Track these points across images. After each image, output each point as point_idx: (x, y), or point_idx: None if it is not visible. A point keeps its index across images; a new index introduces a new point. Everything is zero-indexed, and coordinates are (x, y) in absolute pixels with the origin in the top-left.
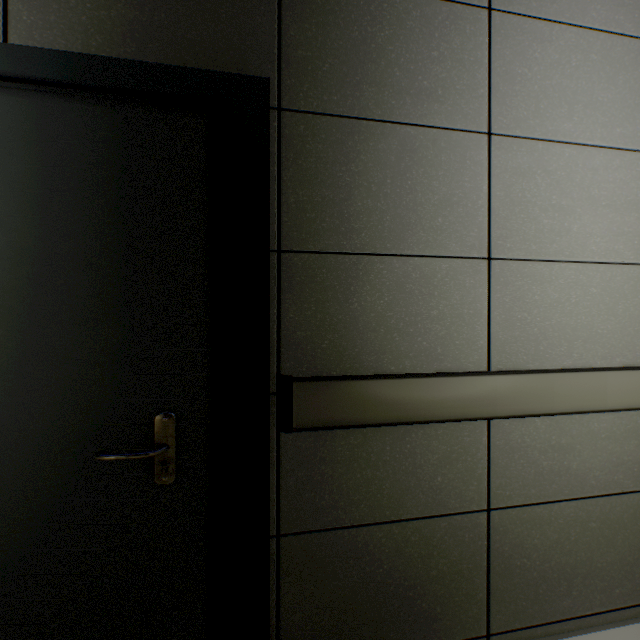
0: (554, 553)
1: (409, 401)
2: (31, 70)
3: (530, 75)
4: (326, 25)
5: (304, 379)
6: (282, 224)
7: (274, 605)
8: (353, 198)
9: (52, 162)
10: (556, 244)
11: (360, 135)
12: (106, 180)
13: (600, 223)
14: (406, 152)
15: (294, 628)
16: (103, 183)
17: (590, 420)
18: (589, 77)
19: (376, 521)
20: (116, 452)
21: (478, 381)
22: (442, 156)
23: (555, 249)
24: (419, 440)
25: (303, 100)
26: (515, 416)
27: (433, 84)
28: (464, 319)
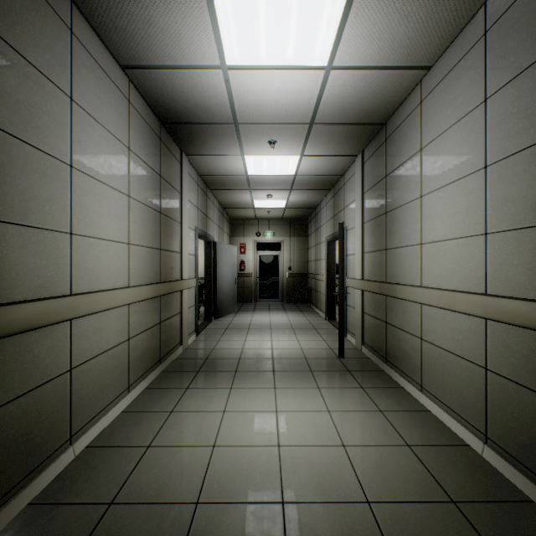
0: (98, 381)
1: (37, 315)
2: None
3: (89, 143)
4: None
5: None
6: None
7: None
8: None
9: None
10: (99, 230)
11: None
12: None
13: (113, 223)
14: (29, 161)
15: None
16: None
17: (110, 313)
18: (110, 154)
19: (11, 400)
20: None
21: (70, 299)
22: (49, 171)
23: (98, 232)
24: (37, 340)
25: None
26: (86, 315)
27: (45, 126)
28: (60, 266)
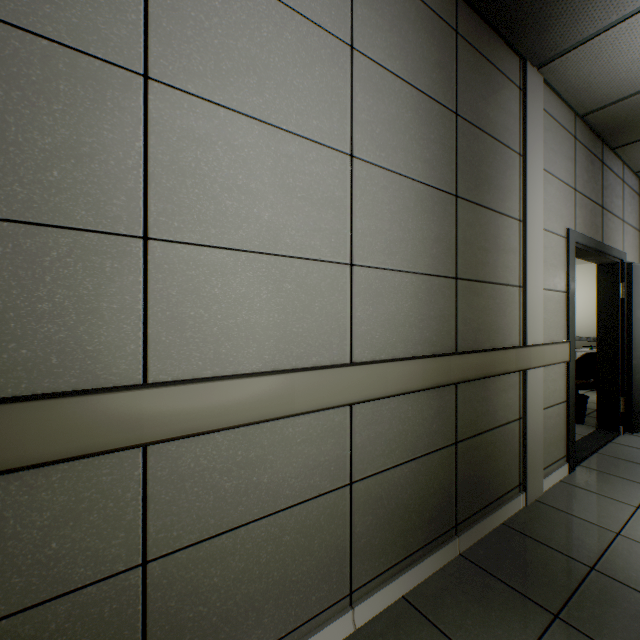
0: (241, 585)
1: None
2: None
3: (209, 25)
4: None
5: None
6: None
7: None
8: None
9: None
10: (244, 231)
11: None
12: None
13: (296, 215)
14: None
15: None
16: None
17: (285, 426)
18: (284, 56)
19: None
20: None
21: (113, 400)
22: (61, 83)
23: (242, 237)
24: (13, 497)
25: None
26: (175, 438)
27: None
28: (103, 316)
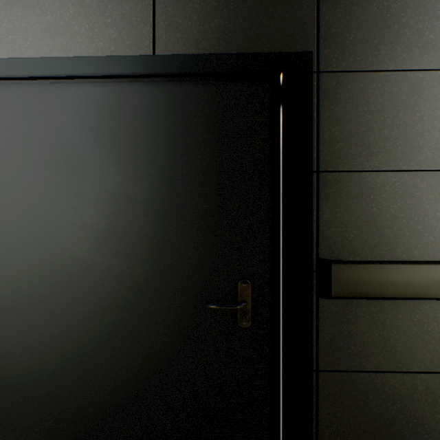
0: None
1: (421, 282)
2: (168, 69)
3: None
4: (351, 7)
5: (339, 262)
6: (319, 152)
7: (314, 419)
8: (372, 130)
9: (179, 123)
10: None
11: (377, 83)
12: (209, 131)
13: None
14: (415, 92)
15: (328, 437)
16: (207, 134)
17: None
18: None
19: (390, 370)
20: (214, 303)
21: None
22: None
23: None
24: (426, 312)
25: (334, 63)
26: None
27: (437, 36)
28: None
